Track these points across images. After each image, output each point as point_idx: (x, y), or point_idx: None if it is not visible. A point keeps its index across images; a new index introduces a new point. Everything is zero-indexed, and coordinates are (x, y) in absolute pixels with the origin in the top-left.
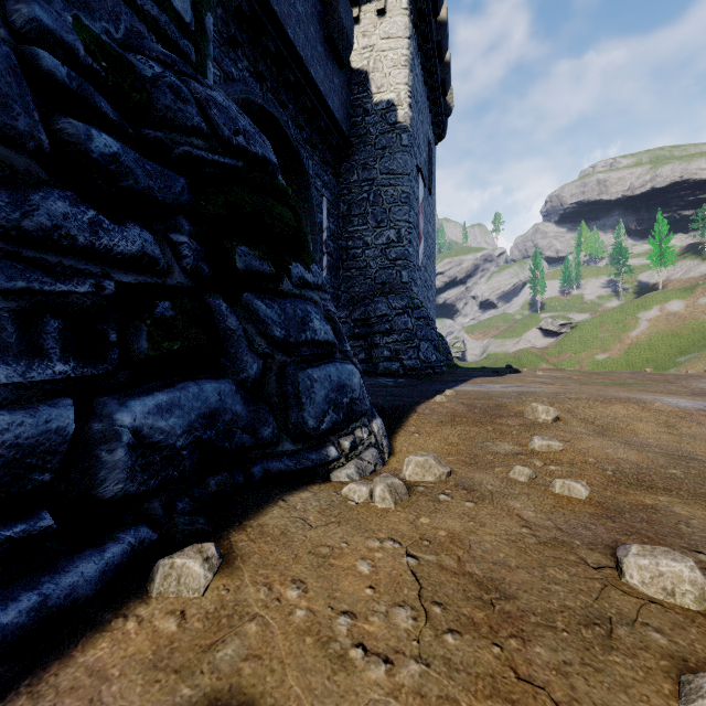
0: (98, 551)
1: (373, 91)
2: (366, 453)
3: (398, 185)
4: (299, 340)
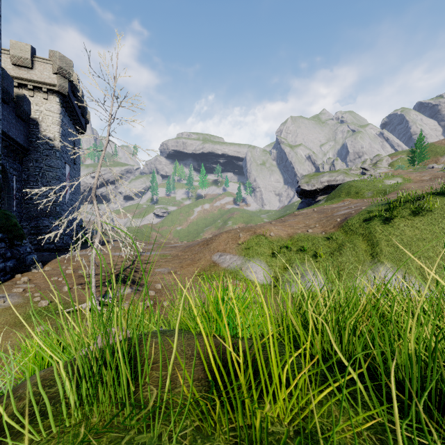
0: (8, 275)
1: (42, 130)
2: (38, 268)
3: (55, 172)
4: (26, 252)
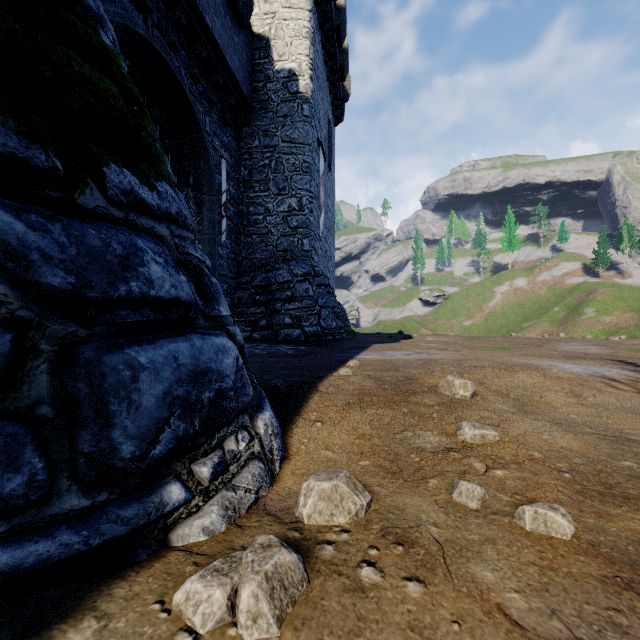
0: None
1: (275, 58)
2: (243, 475)
3: (300, 154)
4: (112, 295)
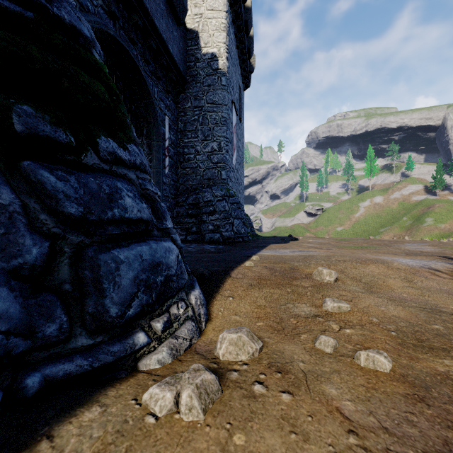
0: None
1: (202, 45)
2: (182, 329)
3: (219, 112)
4: (103, 218)
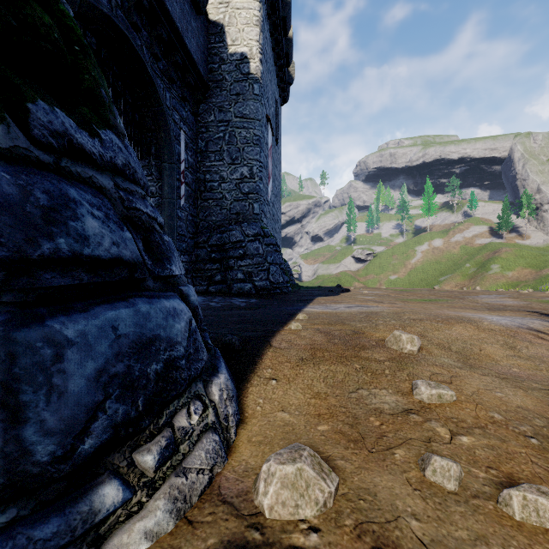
0: None
1: (228, 42)
2: (195, 454)
3: (251, 128)
4: (30, 254)
